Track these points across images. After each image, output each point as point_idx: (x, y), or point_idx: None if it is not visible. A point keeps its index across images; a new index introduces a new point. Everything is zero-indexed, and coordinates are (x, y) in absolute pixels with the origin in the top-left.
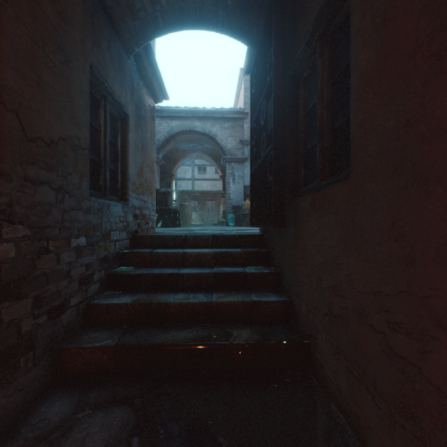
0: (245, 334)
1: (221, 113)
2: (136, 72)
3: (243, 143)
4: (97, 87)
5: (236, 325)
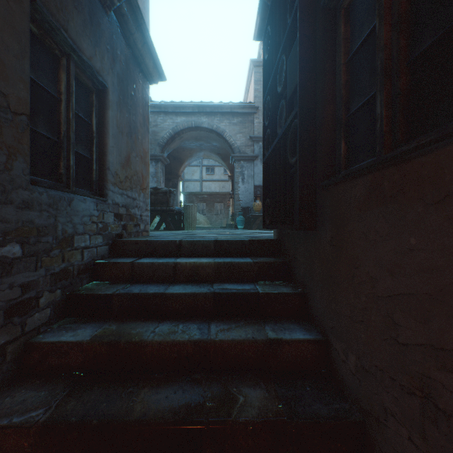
0: (257, 401)
1: (230, 108)
2: (120, 36)
3: (253, 140)
4: (53, 38)
5: (243, 379)
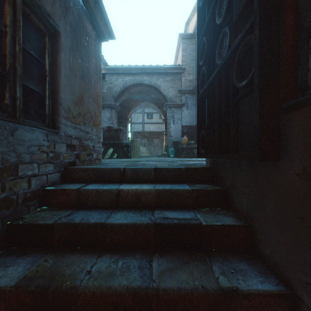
0: None
1: (164, 69)
2: None
3: (181, 92)
4: None
5: None
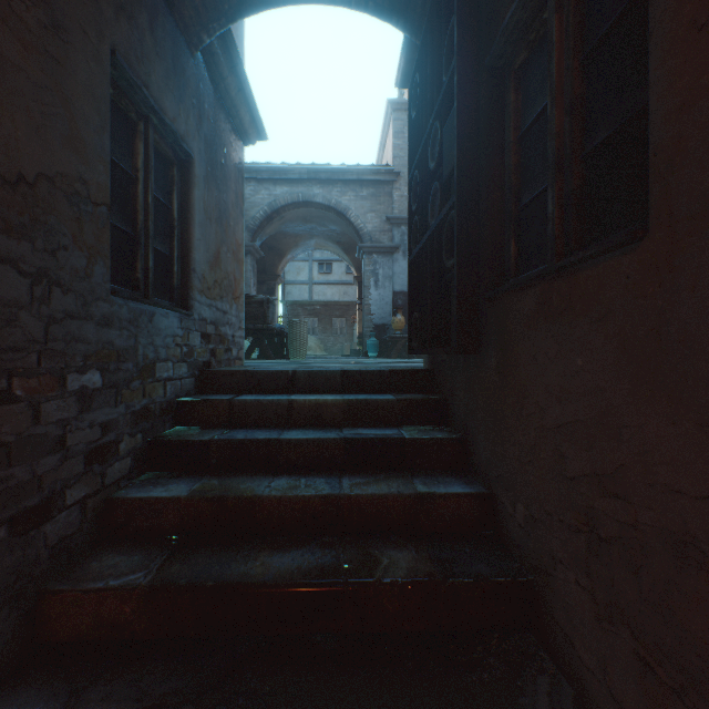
0: (405, 562)
1: (356, 173)
2: (207, 83)
3: (392, 222)
4: (130, 97)
5: (387, 541)
